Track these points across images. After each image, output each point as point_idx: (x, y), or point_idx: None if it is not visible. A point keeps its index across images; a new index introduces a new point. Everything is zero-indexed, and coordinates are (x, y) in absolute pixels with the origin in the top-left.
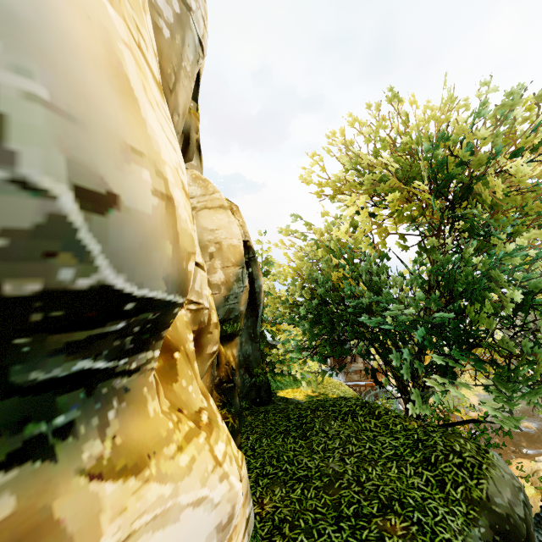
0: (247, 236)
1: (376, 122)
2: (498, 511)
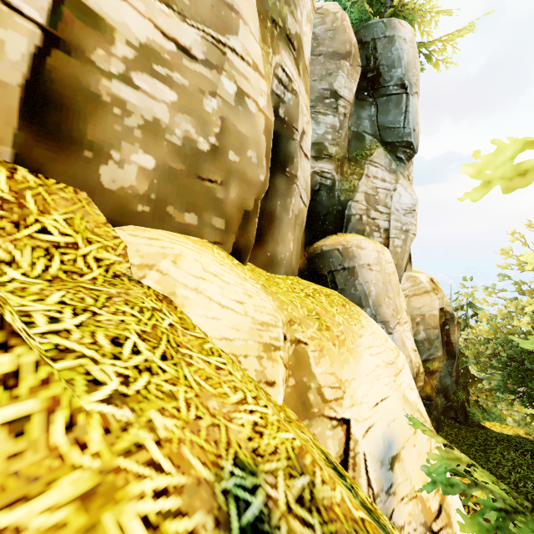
0: (446, 305)
1: None
2: None
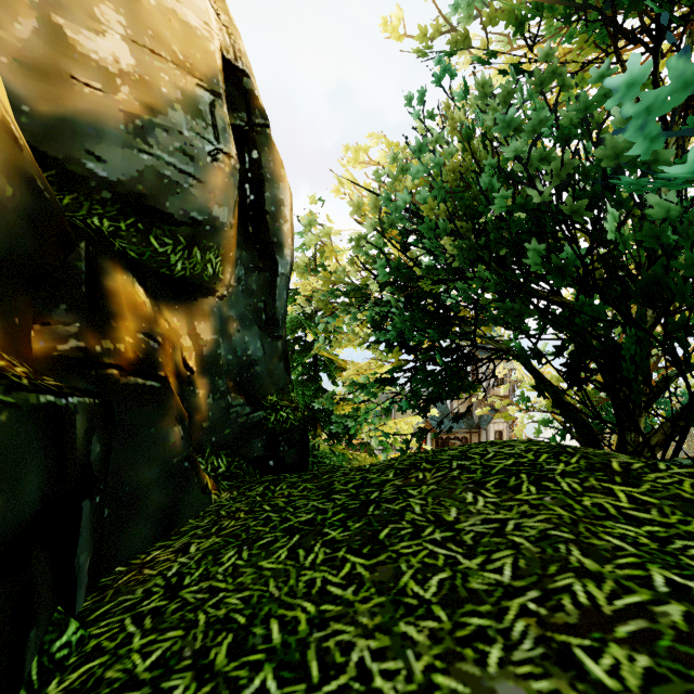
0: (243, 62)
1: None
2: None
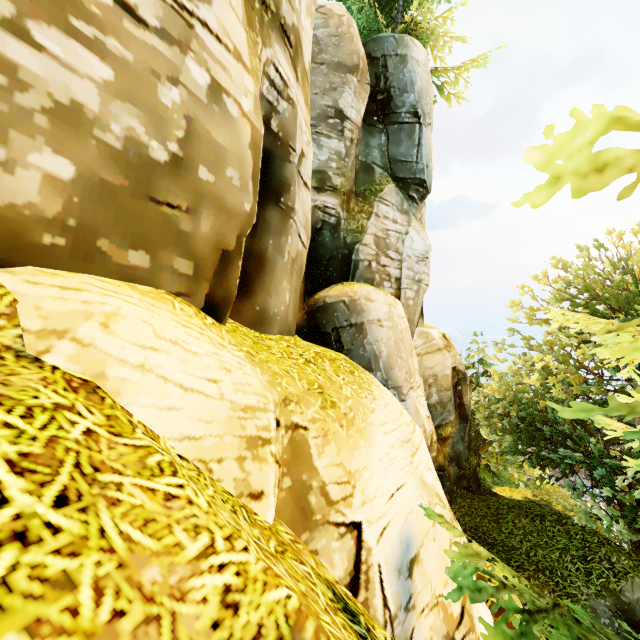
0: (458, 363)
1: (585, 265)
2: (626, 600)
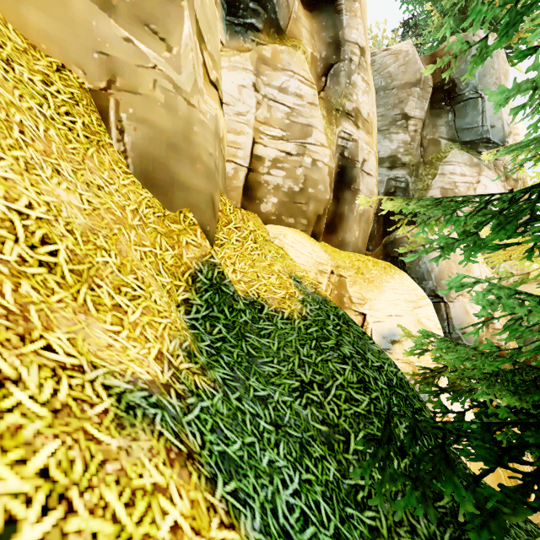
0: None
1: None
2: None
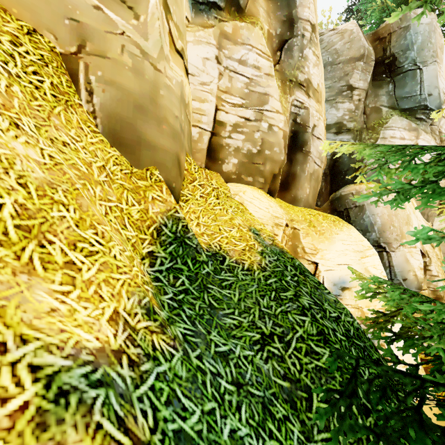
0: None
1: None
2: None
